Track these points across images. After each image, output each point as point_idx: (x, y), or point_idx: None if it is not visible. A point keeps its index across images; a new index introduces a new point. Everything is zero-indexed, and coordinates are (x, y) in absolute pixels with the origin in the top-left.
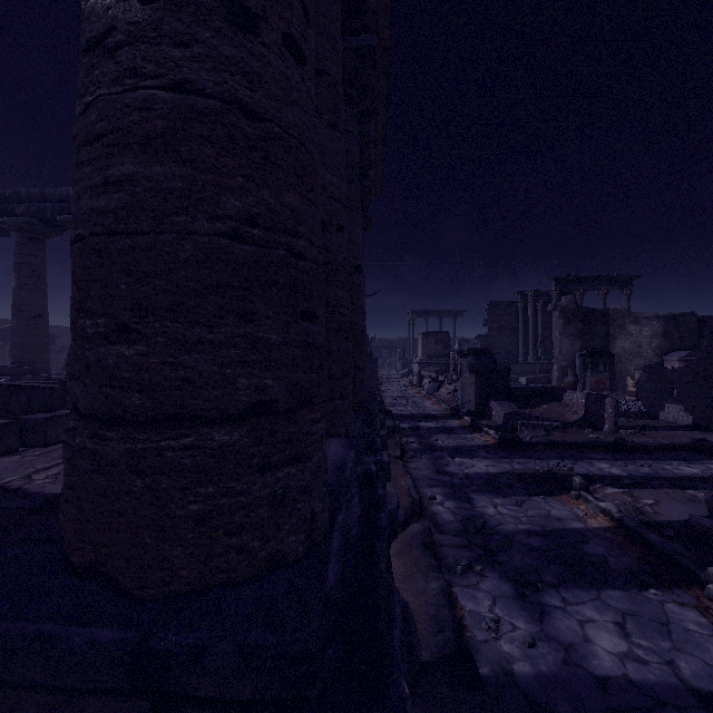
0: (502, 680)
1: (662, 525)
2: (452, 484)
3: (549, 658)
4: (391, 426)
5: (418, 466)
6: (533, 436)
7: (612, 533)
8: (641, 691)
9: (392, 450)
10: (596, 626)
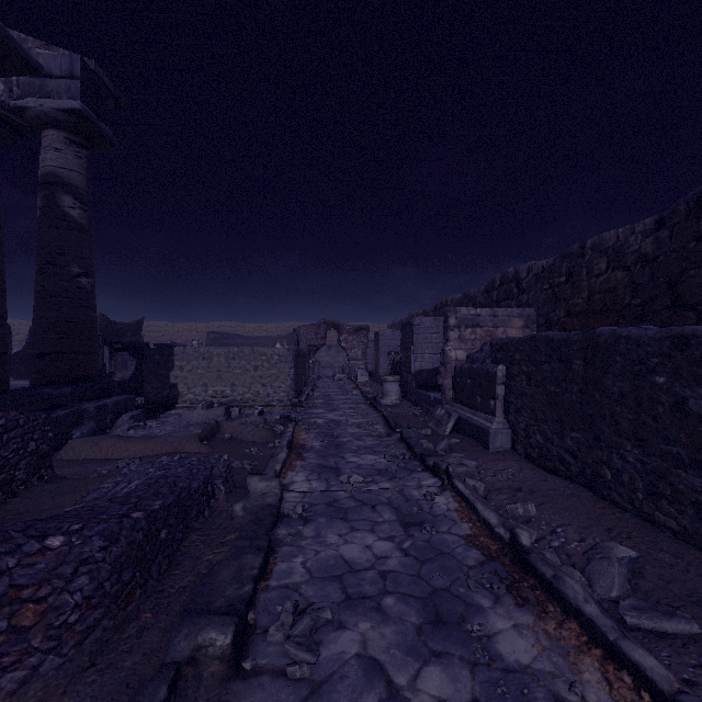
0: None
1: None
2: None
3: None
4: None
5: None
6: None
7: None
8: None
9: None
10: None
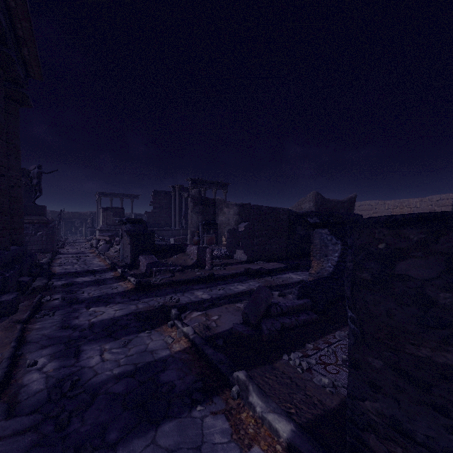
0: None
1: (218, 336)
2: (71, 338)
3: None
4: (39, 286)
5: (43, 325)
6: (162, 278)
7: (186, 353)
8: None
9: (21, 313)
10: None
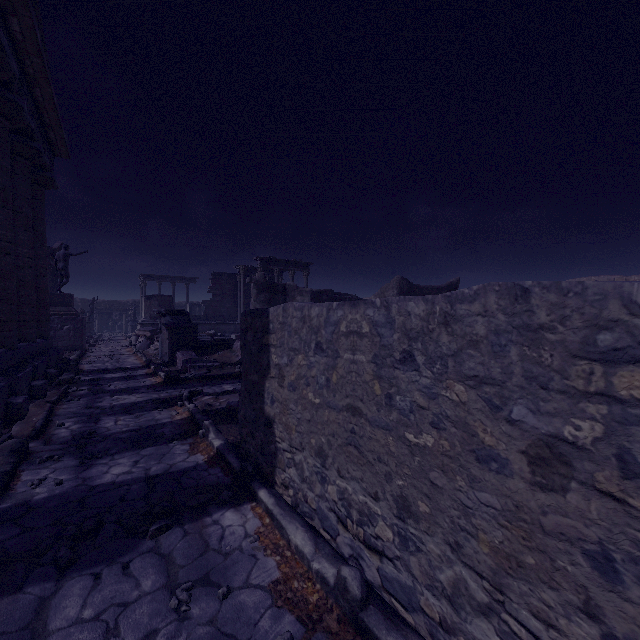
0: (18, 504)
1: (215, 410)
2: (93, 413)
3: (67, 487)
4: (66, 379)
5: (70, 406)
6: (195, 374)
7: (184, 420)
8: (116, 484)
9: (50, 398)
10: (120, 465)
